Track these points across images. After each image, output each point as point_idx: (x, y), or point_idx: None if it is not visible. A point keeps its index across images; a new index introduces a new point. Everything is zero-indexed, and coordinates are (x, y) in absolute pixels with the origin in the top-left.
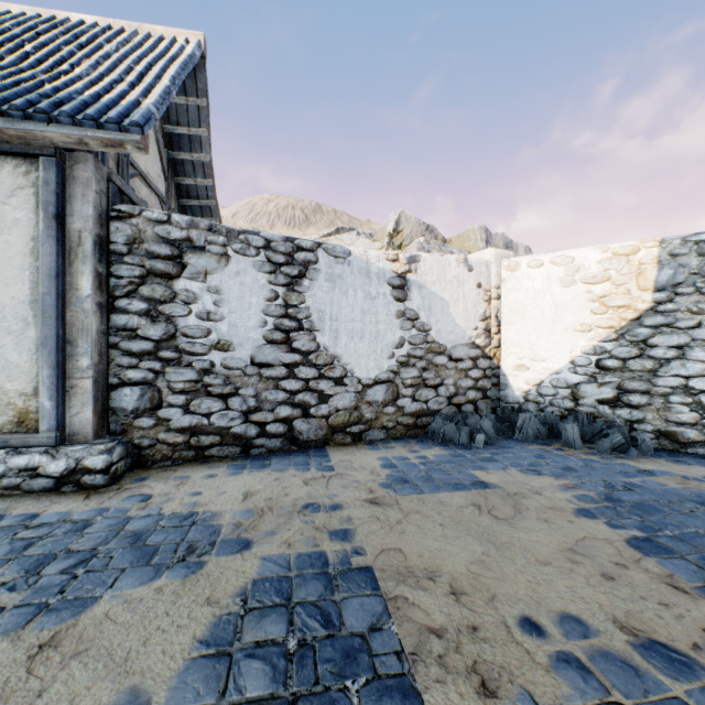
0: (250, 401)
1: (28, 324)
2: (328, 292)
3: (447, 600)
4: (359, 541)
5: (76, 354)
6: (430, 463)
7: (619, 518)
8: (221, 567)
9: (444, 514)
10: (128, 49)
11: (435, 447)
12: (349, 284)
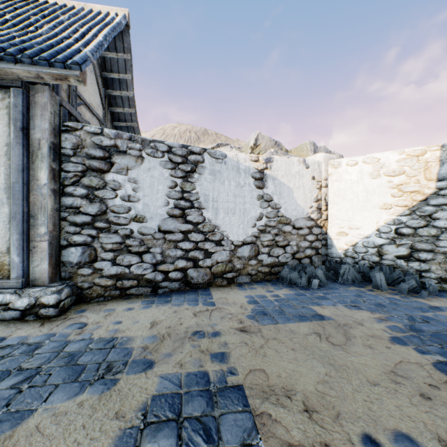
0: (158, 256)
1: (3, 203)
2: (211, 182)
3: (302, 417)
4: (233, 362)
5: (37, 224)
6: (281, 300)
7: (424, 345)
8: (130, 384)
9: (294, 341)
10: (76, 18)
11: (284, 288)
12: (225, 177)
